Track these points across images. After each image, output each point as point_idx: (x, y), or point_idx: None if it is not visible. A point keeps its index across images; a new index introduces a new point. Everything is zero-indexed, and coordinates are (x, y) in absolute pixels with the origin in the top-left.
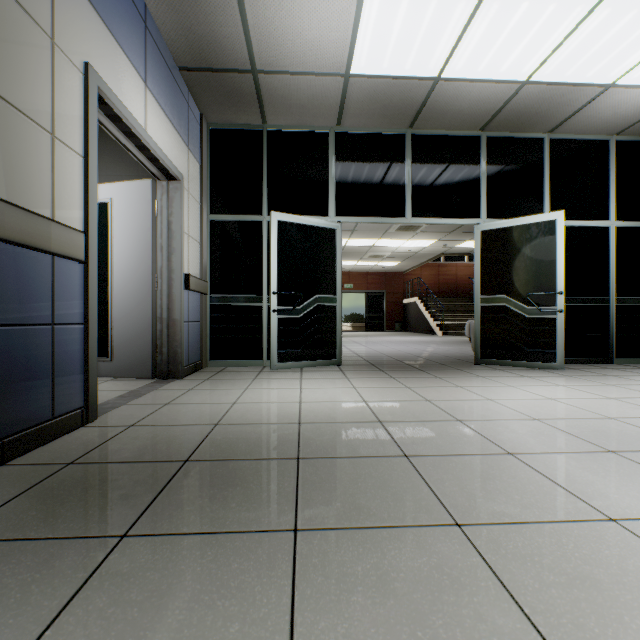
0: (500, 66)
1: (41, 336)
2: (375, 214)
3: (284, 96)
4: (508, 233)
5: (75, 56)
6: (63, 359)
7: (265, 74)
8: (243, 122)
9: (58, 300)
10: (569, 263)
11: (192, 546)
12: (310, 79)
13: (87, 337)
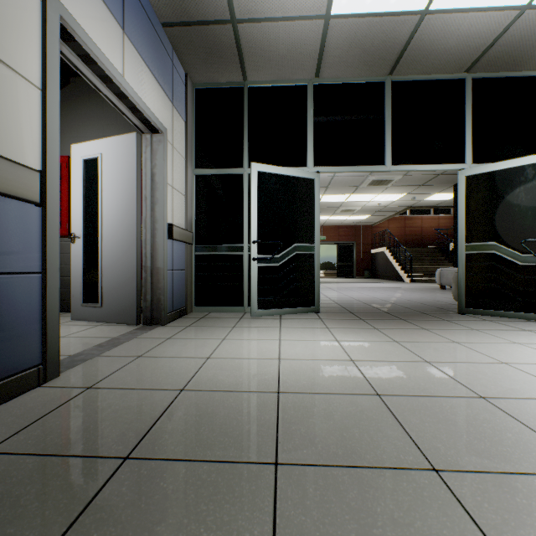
0: None
1: None
2: (353, 163)
3: (263, 48)
4: (498, 177)
5: None
6: (12, 313)
7: (244, 23)
8: (225, 80)
9: (4, 246)
10: None
11: None
12: (289, 25)
13: (45, 287)
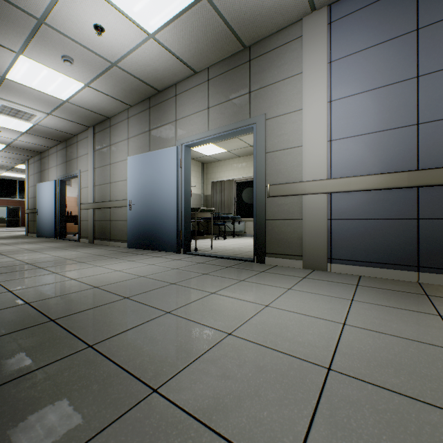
0: None
1: None
2: (8, 197)
3: None
4: None
5: None
6: None
7: None
8: None
9: None
10: None
11: None
12: None
13: None
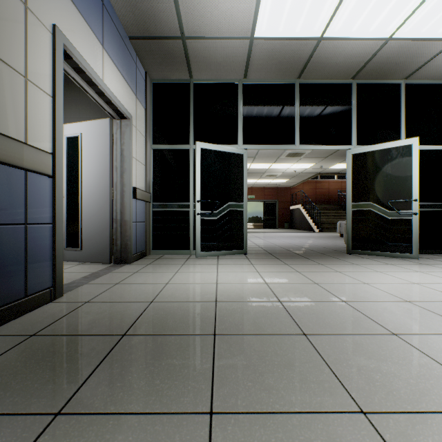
0: (370, 26)
1: (16, 233)
2: (272, 143)
3: (205, 56)
4: (373, 155)
5: (45, 19)
6: (35, 251)
7: (191, 40)
8: (176, 77)
9: (30, 205)
10: (420, 178)
11: (116, 429)
12: (224, 42)
13: (54, 234)
